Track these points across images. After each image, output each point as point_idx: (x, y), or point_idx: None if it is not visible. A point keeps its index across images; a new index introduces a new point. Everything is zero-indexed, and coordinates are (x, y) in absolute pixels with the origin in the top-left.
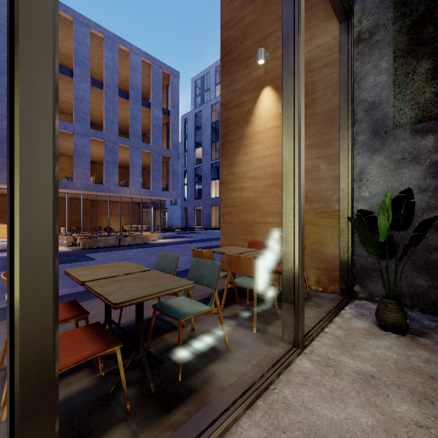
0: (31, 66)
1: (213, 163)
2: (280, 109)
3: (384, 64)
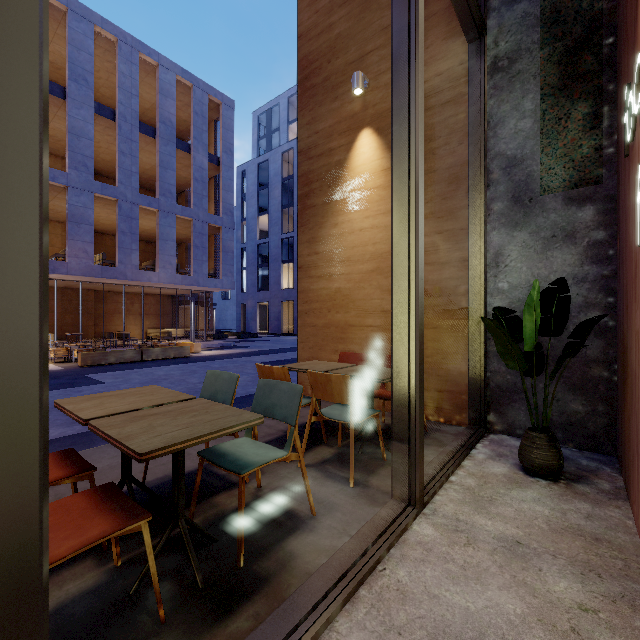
0: (1, 63)
1: (285, 238)
2: (385, 162)
3: (529, 104)
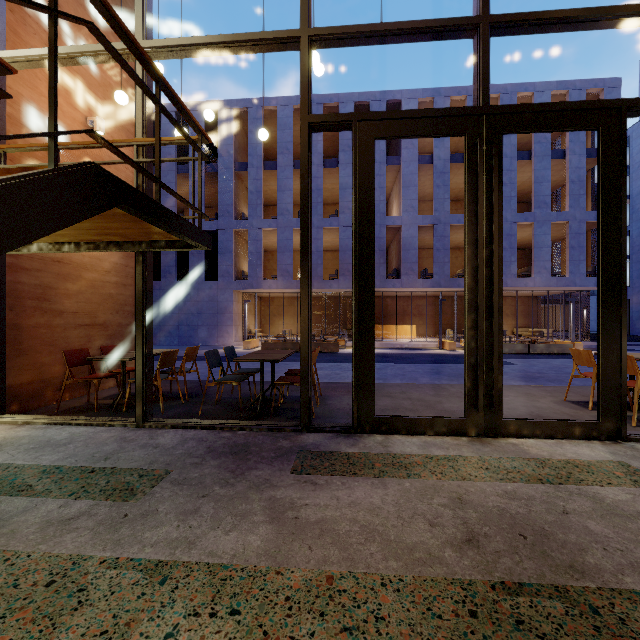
0: None
1: None
2: None
3: None
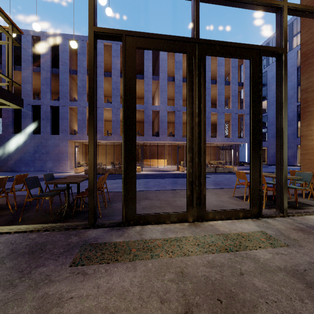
0: (285, 135)
1: None
2: None
3: None
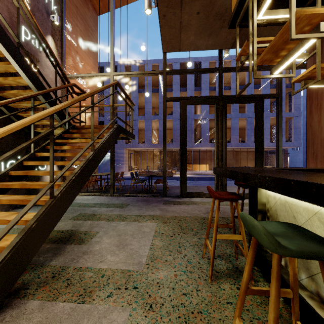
0: (280, 148)
1: None
2: None
3: None
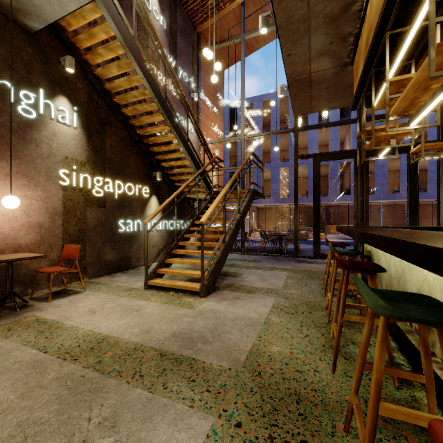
0: (442, 205)
1: None
2: None
3: None
